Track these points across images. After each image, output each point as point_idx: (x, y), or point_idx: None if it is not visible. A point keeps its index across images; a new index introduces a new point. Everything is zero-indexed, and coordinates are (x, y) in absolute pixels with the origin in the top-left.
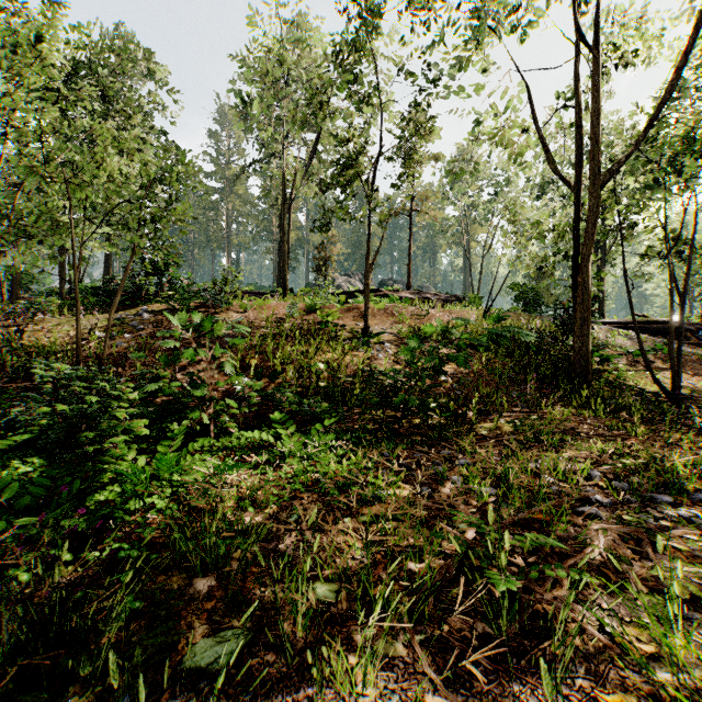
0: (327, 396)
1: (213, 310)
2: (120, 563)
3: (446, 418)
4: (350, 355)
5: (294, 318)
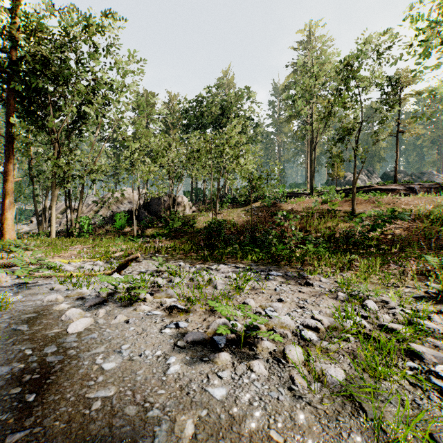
0: (327, 240)
1: (279, 205)
2: (279, 259)
3: (375, 249)
4: (340, 224)
5: (315, 207)
